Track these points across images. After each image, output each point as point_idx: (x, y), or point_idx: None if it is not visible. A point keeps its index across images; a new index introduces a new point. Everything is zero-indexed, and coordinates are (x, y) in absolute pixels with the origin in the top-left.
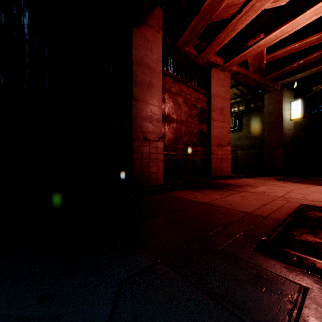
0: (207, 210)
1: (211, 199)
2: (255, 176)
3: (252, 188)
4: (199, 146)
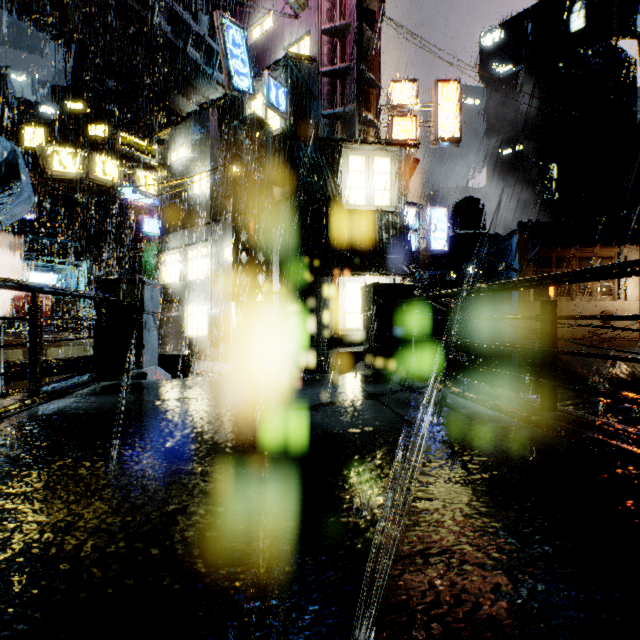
0: None
1: None
2: None
3: None
4: None
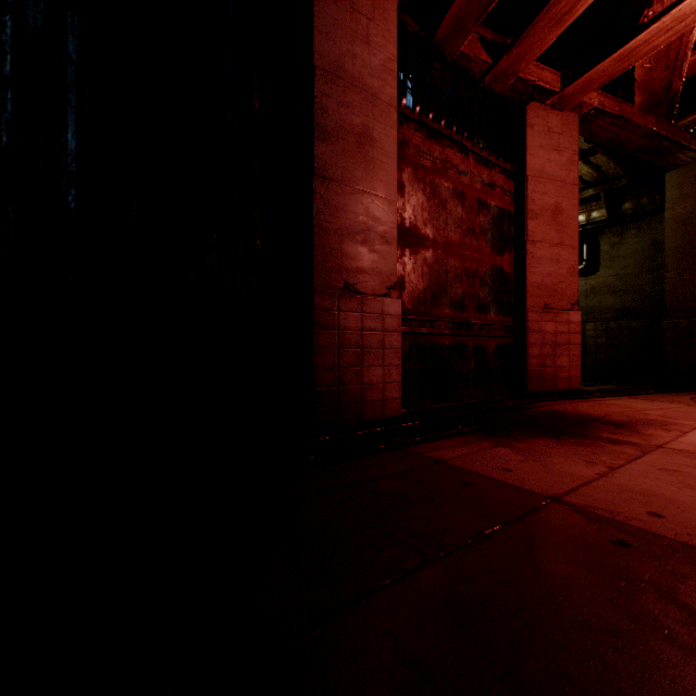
0: (579, 542)
1: (565, 481)
2: (649, 392)
3: (677, 437)
4: (494, 310)
